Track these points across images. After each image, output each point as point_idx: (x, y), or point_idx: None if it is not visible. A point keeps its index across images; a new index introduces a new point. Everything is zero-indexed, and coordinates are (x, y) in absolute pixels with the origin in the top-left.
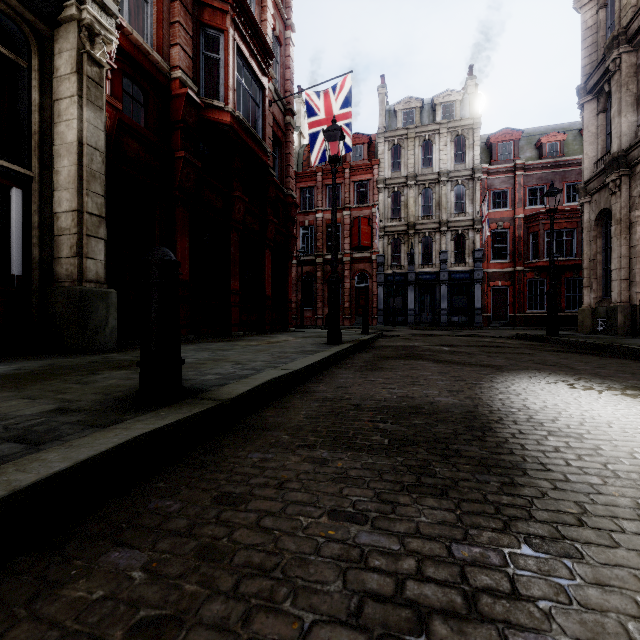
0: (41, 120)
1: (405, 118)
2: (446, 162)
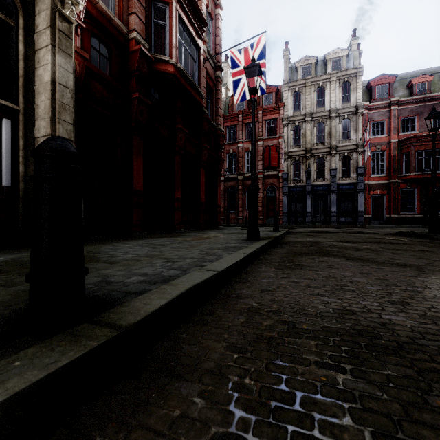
0: (26, 67)
1: (303, 72)
2: (335, 102)
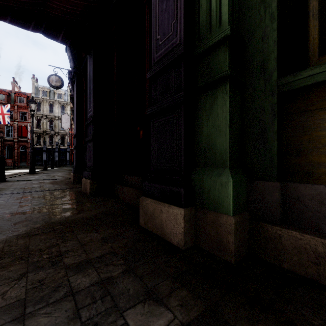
0: None
1: (43, 93)
2: (58, 113)
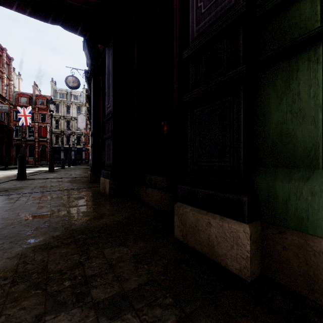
0: None
1: (61, 95)
2: (74, 114)
